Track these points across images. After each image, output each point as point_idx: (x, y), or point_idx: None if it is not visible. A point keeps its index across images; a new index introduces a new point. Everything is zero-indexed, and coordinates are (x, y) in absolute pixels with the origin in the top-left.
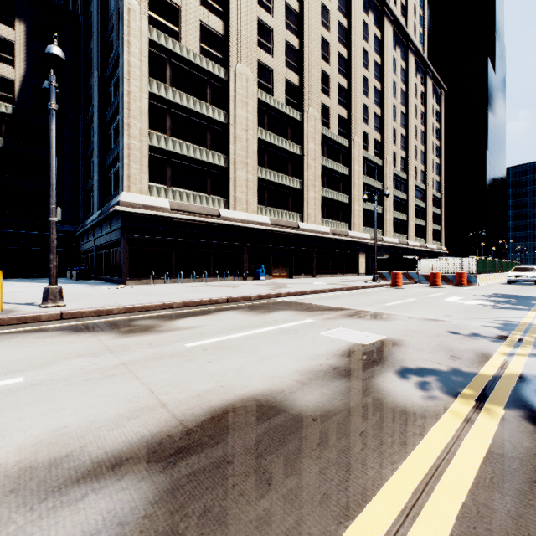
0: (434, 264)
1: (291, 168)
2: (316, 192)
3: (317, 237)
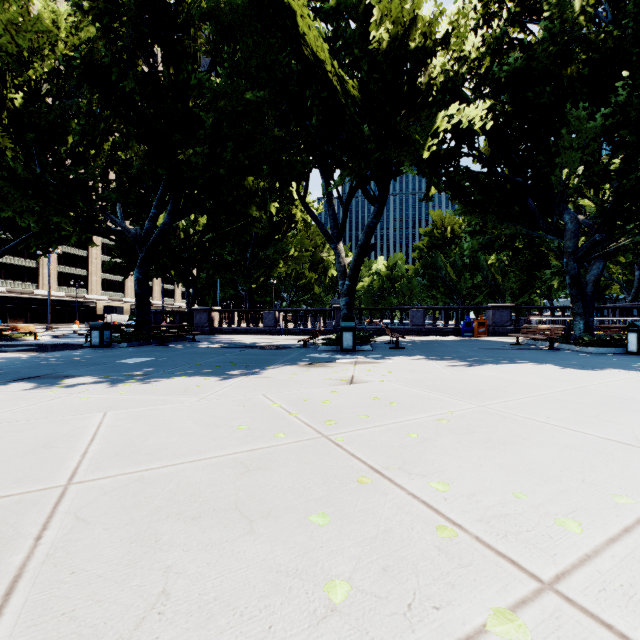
0: (113, 318)
1: (28, 254)
2: (52, 269)
3: (53, 299)
